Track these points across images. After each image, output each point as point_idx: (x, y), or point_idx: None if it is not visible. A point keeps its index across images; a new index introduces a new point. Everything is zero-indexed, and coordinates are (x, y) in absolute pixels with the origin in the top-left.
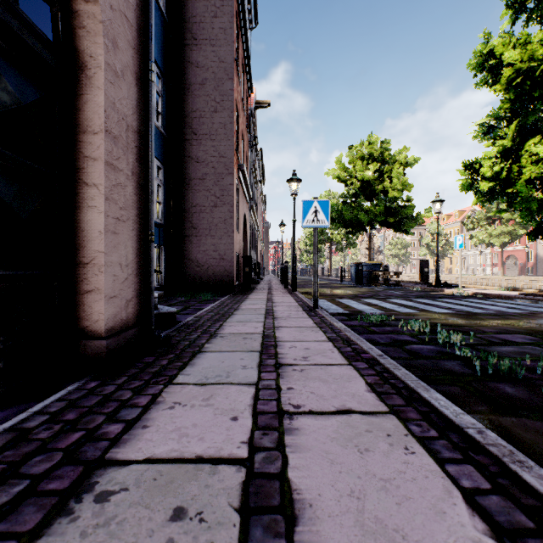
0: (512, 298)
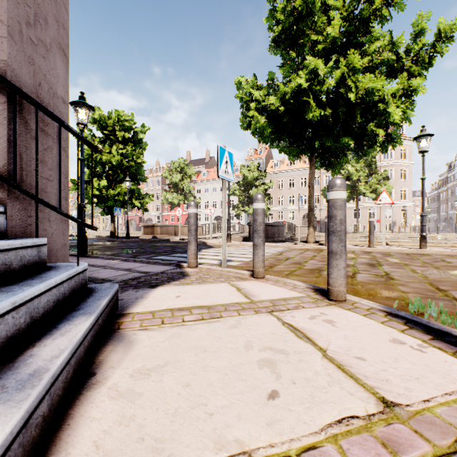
0: (92, 239)
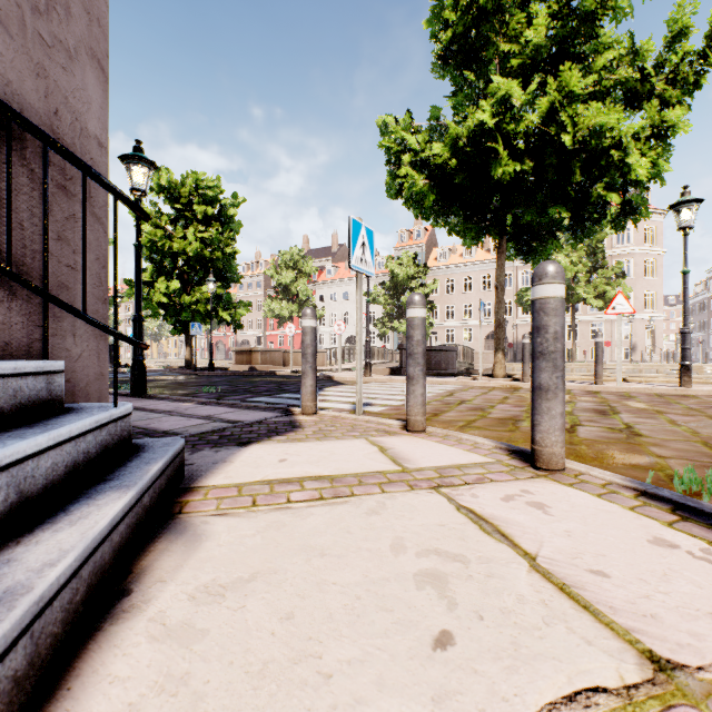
0: (157, 371)
